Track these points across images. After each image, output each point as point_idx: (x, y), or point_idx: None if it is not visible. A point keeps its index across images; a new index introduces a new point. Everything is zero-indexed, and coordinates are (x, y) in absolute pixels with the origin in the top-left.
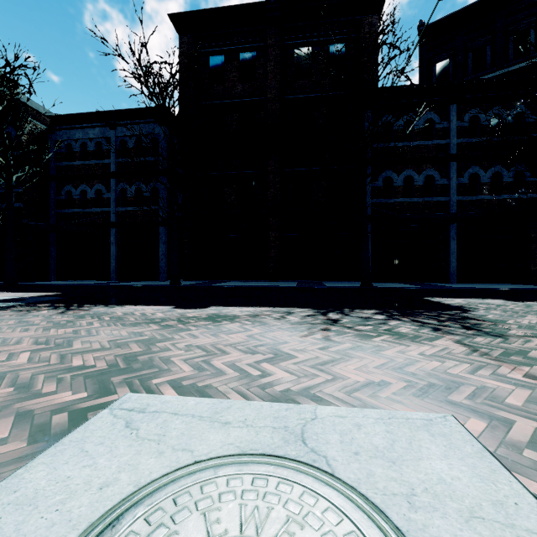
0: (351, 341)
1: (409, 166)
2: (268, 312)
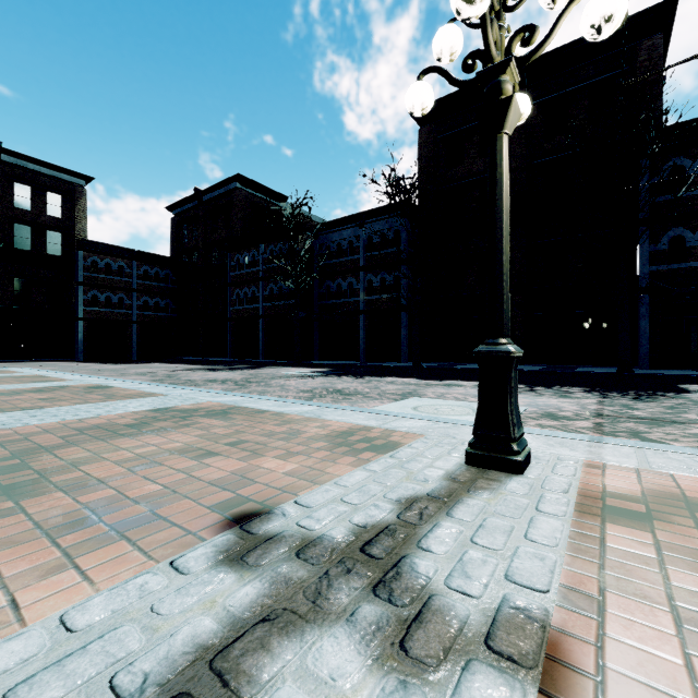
0: (526, 396)
1: None
2: None
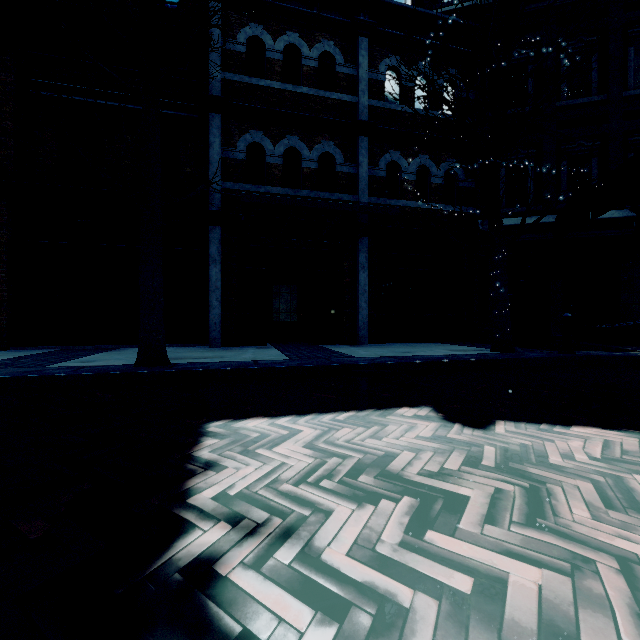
0: None
1: (293, 130)
2: None
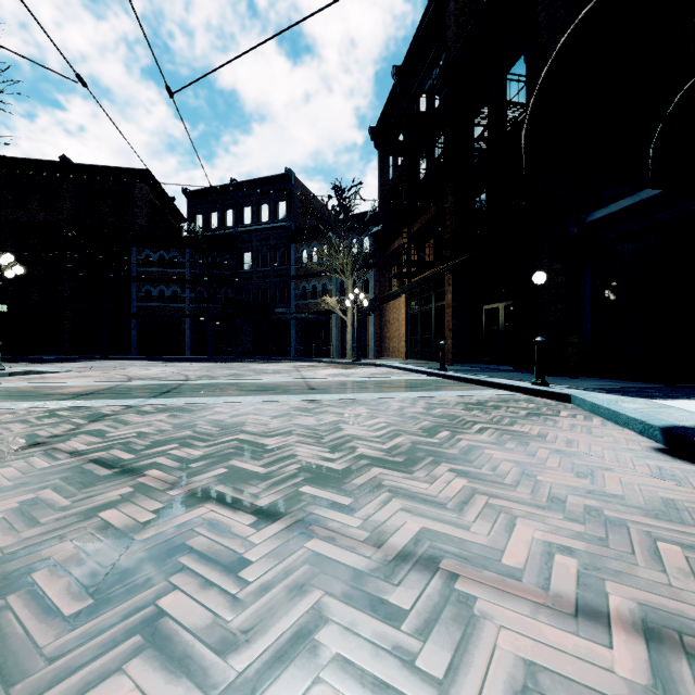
0: None
1: (162, 284)
2: None
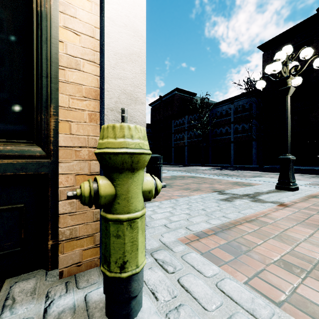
0: (317, 179)
1: None
2: (298, 174)
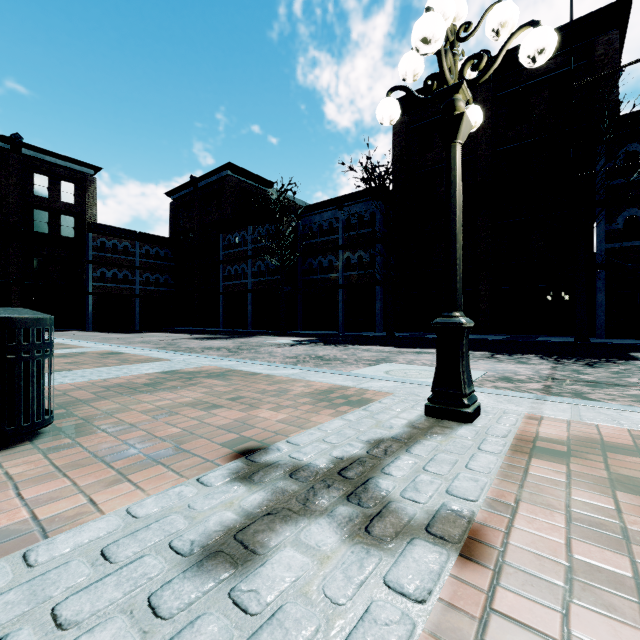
0: (488, 362)
1: None
2: None
